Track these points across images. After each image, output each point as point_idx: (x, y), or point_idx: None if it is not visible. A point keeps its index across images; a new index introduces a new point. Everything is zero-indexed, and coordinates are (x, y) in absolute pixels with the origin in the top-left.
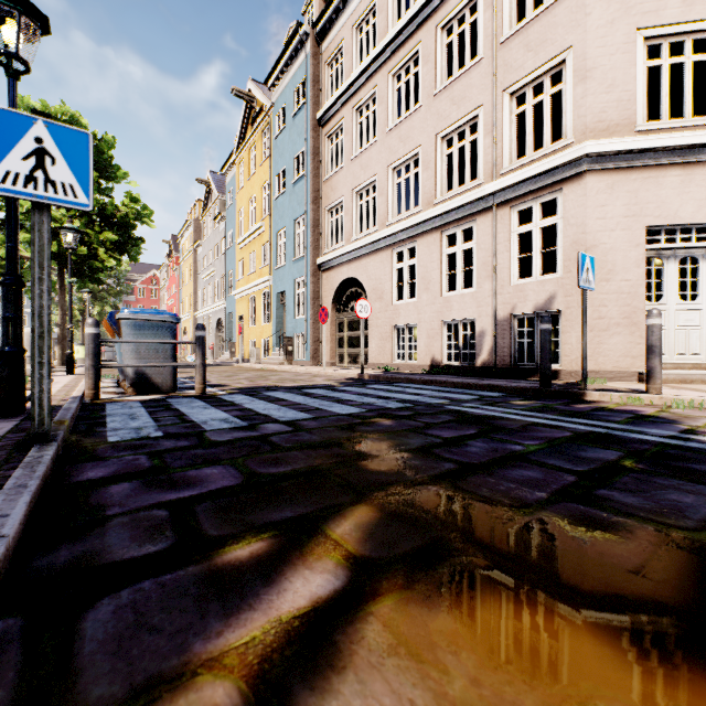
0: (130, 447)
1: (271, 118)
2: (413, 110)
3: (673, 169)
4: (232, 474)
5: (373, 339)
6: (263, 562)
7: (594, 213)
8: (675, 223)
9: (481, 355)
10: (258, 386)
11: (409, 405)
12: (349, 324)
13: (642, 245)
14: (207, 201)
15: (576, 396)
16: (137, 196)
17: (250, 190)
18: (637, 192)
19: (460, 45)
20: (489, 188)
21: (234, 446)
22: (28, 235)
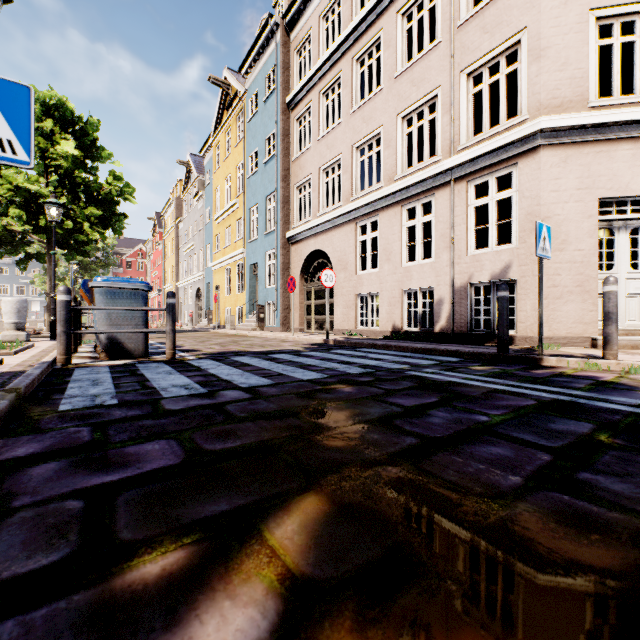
0: (78, 417)
1: (245, 103)
2: (375, 93)
3: (624, 143)
4: (173, 451)
5: (338, 306)
6: (174, 585)
7: (548, 186)
8: (626, 195)
9: (439, 322)
10: (228, 351)
11: (371, 370)
12: (316, 293)
13: (594, 216)
14: (188, 181)
15: (533, 361)
16: (120, 175)
17: (226, 170)
18: (589, 165)
19: (419, 35)
20: (447, 163)
21: (186, 416)
22: (17, 210)
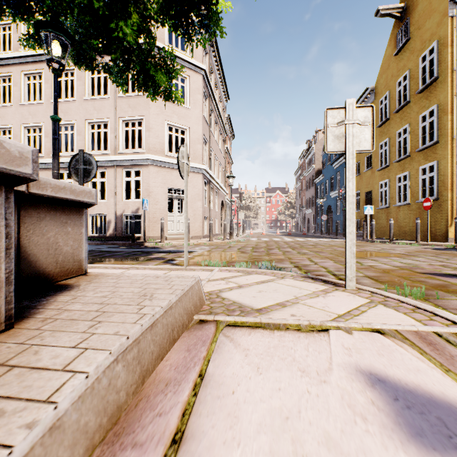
0: None
1: None
2: (71, 100)
3: (175, 170)
4: None
5: None
6: None
7: (152, 180)
8: (176, 188)
9: (109, 231)
10: None
11: None
12: None
13: (167, 194)
14: None
15: (142, 244)
16: None
17: None
18: (165, 175)
19: None
20: (113, 158)
21: None
22: None
